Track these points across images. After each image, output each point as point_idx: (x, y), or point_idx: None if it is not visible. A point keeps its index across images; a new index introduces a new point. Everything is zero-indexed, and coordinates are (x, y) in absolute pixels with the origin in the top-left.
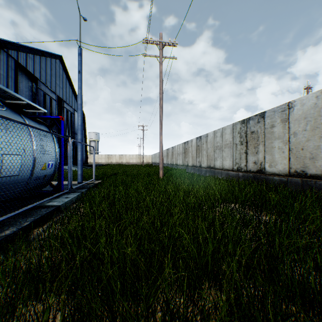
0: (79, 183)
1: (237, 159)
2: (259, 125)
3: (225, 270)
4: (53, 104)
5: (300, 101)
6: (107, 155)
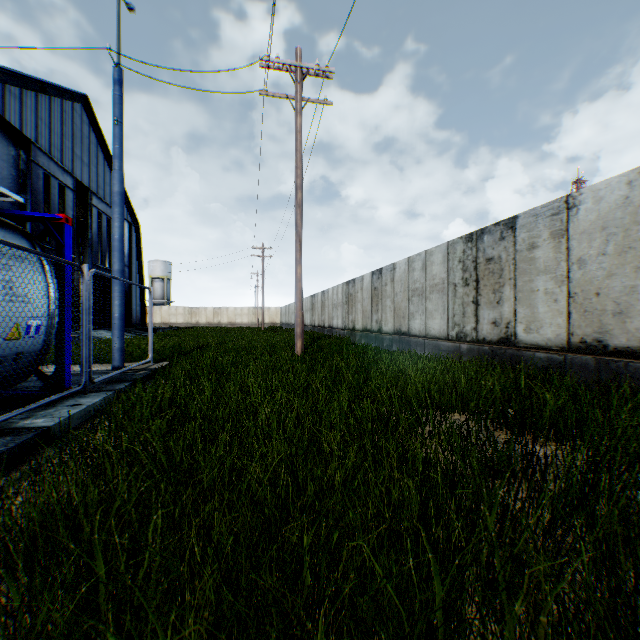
0: (115, 370)
1: (456, 316)
2: (505, 245)
3: (480, 634)
4: (67, 198)
5: (592, 194)
6: (188, 309)
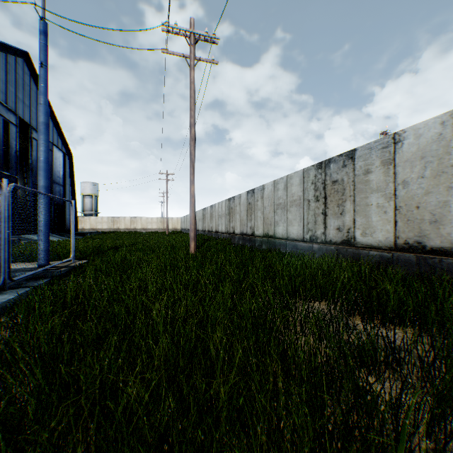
0: (40, 267)
1: (310, 224)
2: (346, 170)
3: None
4: (11, 131)
5: (413, 131)
6: (111, 218)
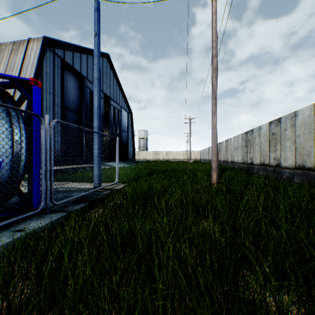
0: (94, 188)
1: None
2: None
3: None
4: None
5: None
6: (154, 152)
